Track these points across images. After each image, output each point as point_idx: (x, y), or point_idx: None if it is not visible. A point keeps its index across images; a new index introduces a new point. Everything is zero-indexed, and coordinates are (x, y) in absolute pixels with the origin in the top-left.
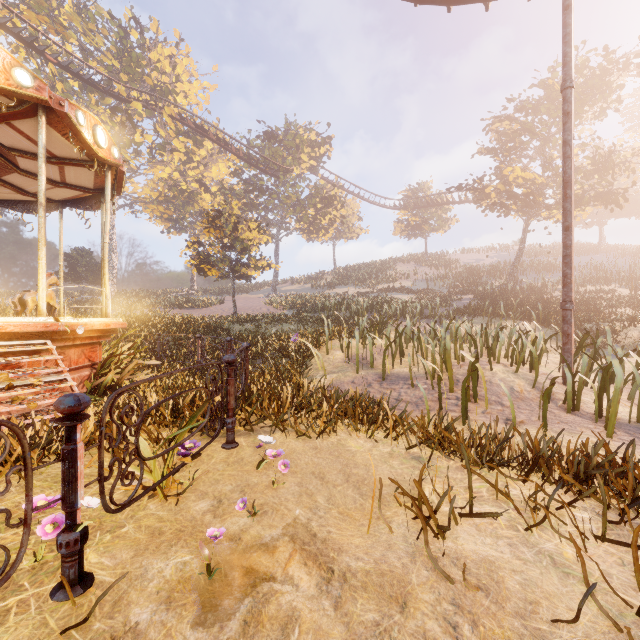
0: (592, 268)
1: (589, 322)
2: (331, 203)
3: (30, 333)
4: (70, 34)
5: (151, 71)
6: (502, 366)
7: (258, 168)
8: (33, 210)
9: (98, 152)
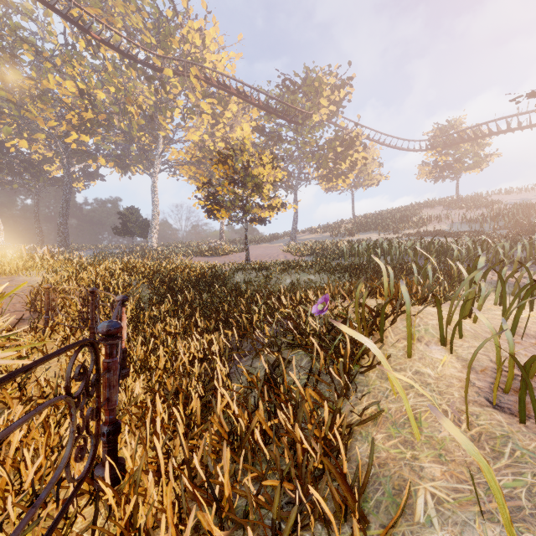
0: None
1: None
2: (352, 145)
3: None
4: (117, 20)
5: (184, 46)
6: None
7: (276, 115)
8: None
9: None
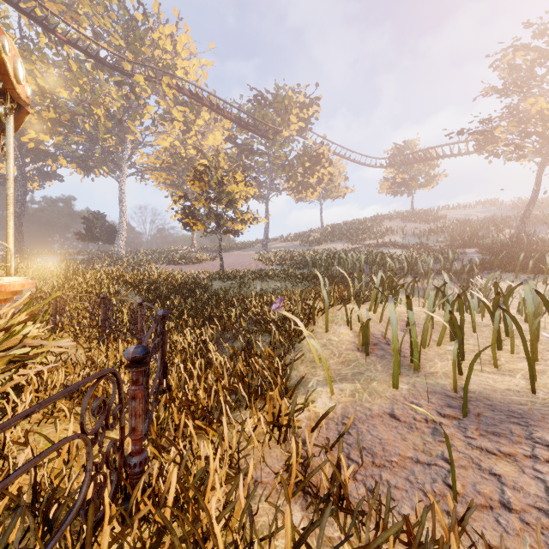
0: None
1: None
2: (319, 161)
3: None
4: (83, 19)
5: (154, 50)
6: None
7: (248, 129)
8: None
9: None
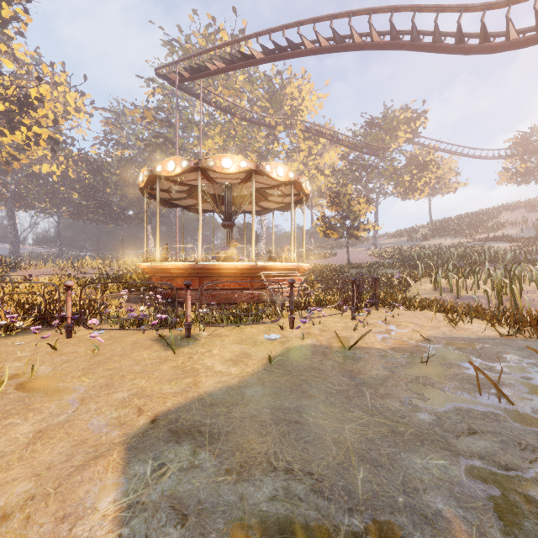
0: None
1: None
2: (426, 167)
3: (291, 269)
4: (244, 95)
5: (286, 100)
6: None
7: (362, 152)
8: (261, 214)
9: (306, 192)
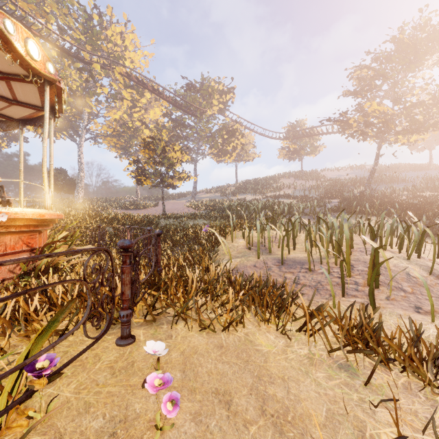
0: (427, 180)
1: (438, 217)
2: (234, 134)
3: None
4: (50, 17)
5: (107, 43)
6: (390, 252)
7: (182, 109)
8: (0, 128)
9: (31, 63)
